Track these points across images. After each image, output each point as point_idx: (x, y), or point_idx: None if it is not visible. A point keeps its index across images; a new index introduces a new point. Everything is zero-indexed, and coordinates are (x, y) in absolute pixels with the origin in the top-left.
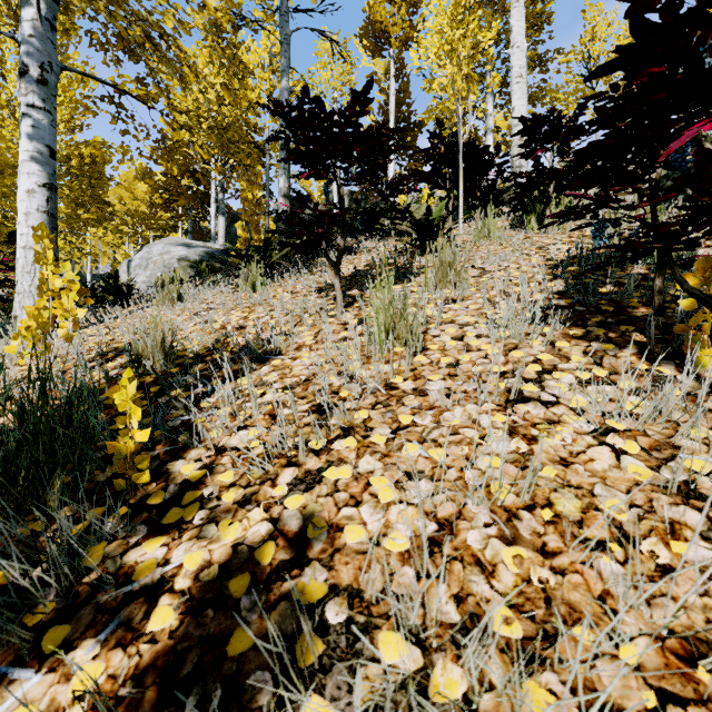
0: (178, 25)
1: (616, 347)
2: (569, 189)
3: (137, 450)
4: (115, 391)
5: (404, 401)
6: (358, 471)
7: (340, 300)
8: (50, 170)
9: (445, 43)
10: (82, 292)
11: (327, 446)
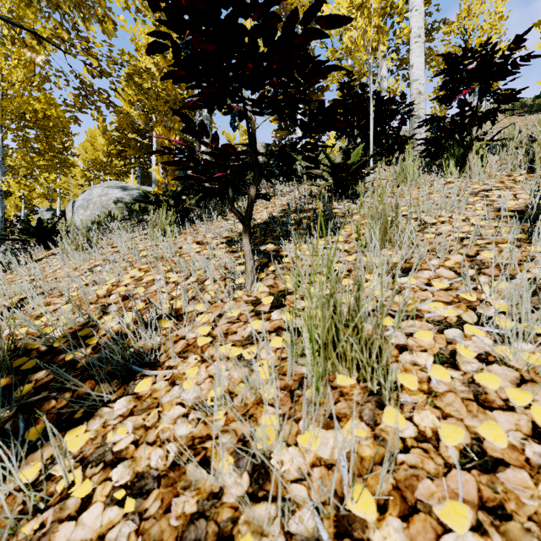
0: None
1: None
2: None
3: None
4: None
5: None
6: None
7: (251, 267)
8: None
9: None
10: None
11: None
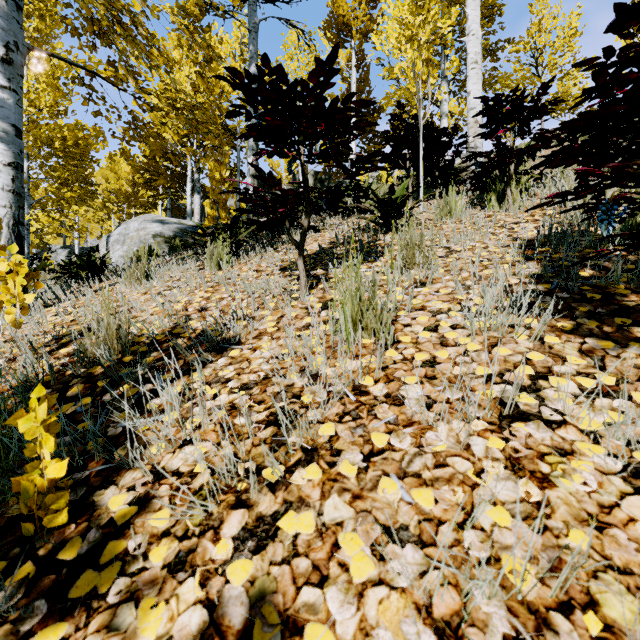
0: (141, 2)
1: (617, 345)
2: (548, 167)
3: (53, 481)
4: (18, 416)
5: (376, 412)
6: (323, 520)
7: (304, 283)
8: (16, 149)
9: (406, 29)
10: (32, 275)
11: (285, 477)
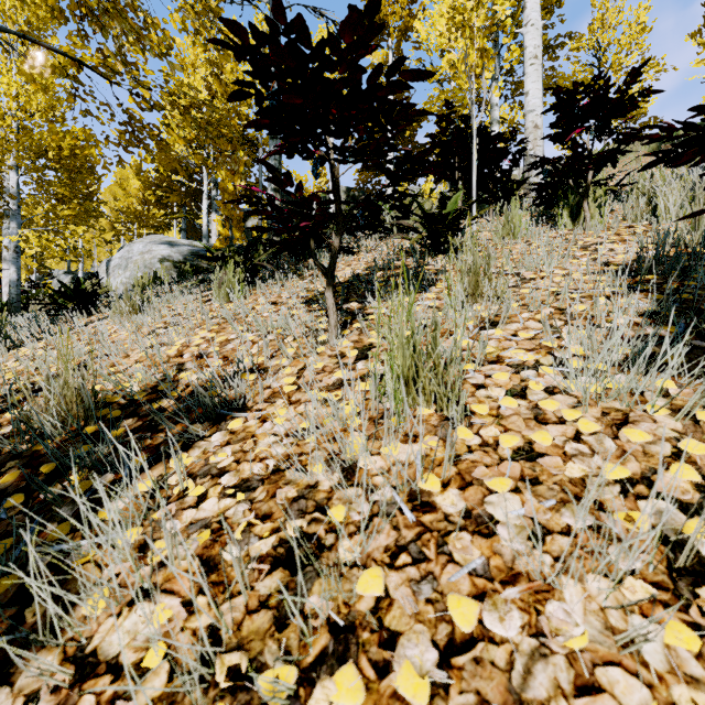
0: None
1: None
2: (676, 162)
3: None
4: None
5: (452, 548)
6: None
7: (334, 321)
8: None
9: (456, 13)
10: None
11: (298, 696)
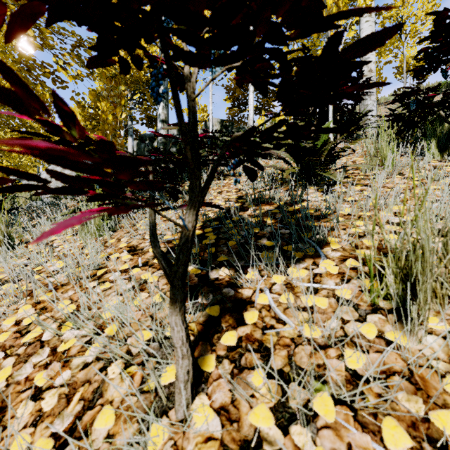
0: None
1: None
2: None
3: None
4: None
5: None
6: None
7: (184, 372)
8: None
9: None
10: None
11: None
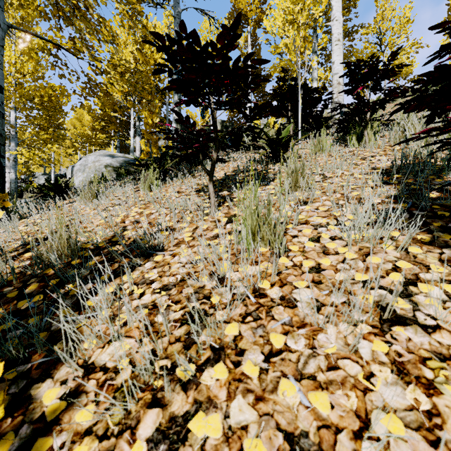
0: None
1: None
2: (405, 111)
3: None
4: None
5: (273, 313)
6: (229, 423)
7: (214, 202)
8: None
9: (288, 14)
10: (1, 196)
11: (196, 375)
